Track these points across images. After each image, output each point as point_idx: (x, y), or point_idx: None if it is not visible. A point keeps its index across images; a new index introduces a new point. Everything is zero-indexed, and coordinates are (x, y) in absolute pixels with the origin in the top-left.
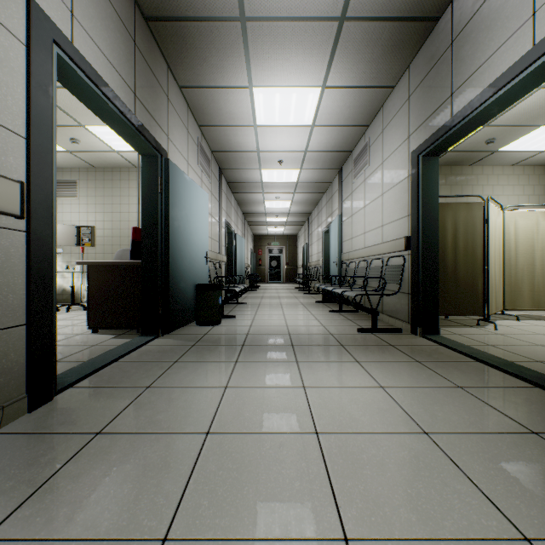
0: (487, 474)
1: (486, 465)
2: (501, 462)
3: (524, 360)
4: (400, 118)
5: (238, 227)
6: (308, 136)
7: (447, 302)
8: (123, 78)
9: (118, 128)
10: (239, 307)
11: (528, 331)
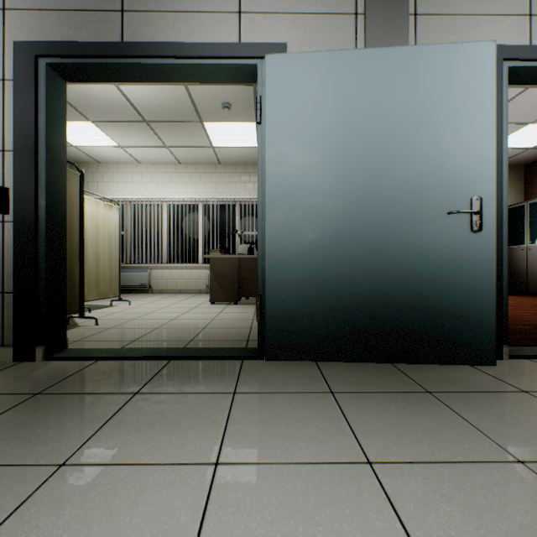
0: (433, 446)
1: (414, 439)
2: (401, 429)
3: (185, 343)
4: None
5: None
6: None
7: None
8: None
9: None
10: None
11: (121, 319)
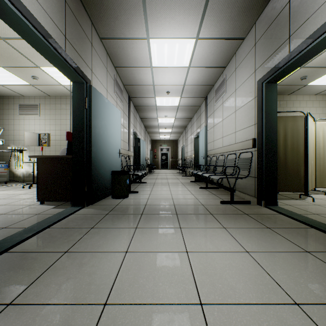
0: None
1: None
2: None
3: None
4: (248, 59)
5: (141, 135)
6: (186, 74)
7: (280, 183)
8: (55, 23)
9: (53, 60)
10: (141, 185)
11: None
